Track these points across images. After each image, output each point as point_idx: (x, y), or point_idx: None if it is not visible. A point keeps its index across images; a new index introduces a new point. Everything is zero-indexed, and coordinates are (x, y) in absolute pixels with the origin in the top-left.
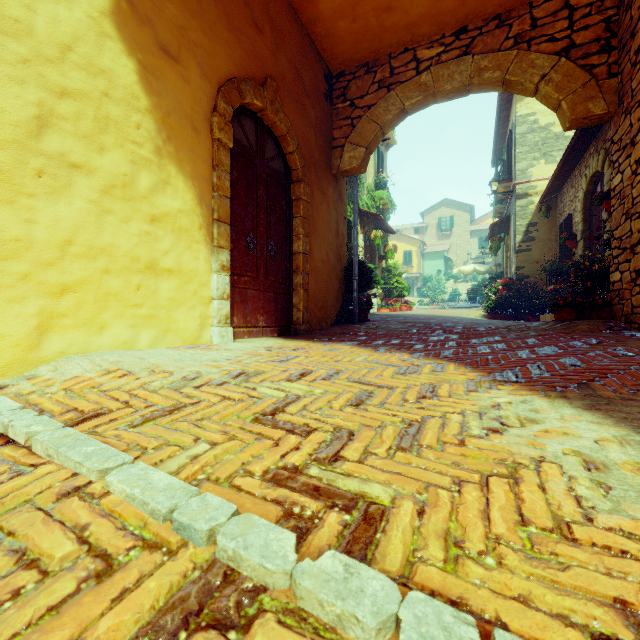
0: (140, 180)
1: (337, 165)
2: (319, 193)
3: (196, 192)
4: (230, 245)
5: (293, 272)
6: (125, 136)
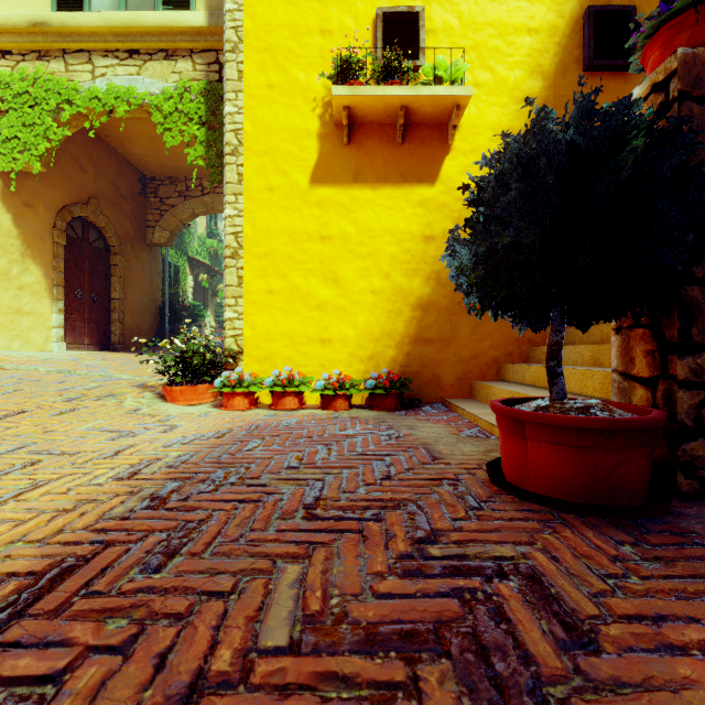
0: (14, 270)
1: (150, 239)
2: (134, 259)
3: (43, 271)
4: (64, 297)
5: (112, 311)
6: (6, 251)
